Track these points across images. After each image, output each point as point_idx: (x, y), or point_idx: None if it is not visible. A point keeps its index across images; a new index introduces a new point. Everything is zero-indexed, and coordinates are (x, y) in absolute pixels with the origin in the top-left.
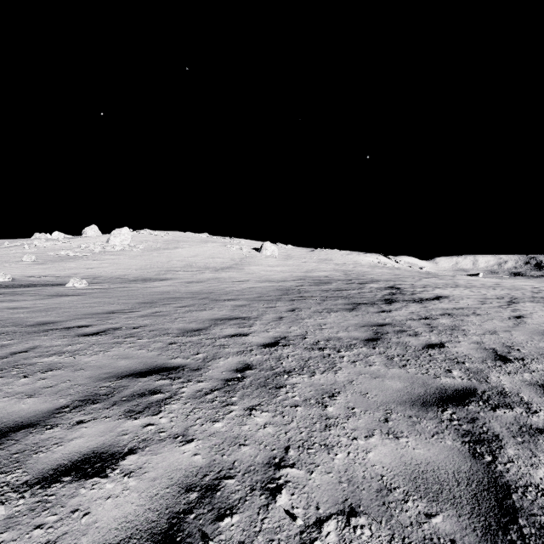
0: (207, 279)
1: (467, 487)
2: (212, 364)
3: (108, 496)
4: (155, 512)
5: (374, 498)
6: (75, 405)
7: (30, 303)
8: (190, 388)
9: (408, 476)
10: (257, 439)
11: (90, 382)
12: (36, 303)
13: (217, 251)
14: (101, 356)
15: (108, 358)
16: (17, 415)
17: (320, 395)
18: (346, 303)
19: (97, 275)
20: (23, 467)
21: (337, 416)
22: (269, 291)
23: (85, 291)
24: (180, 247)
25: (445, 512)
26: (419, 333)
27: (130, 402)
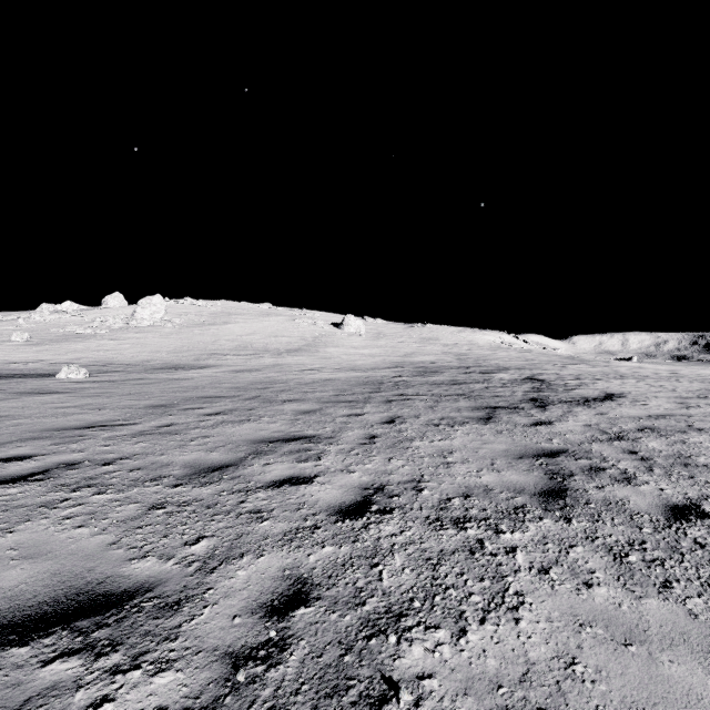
0: (265, 366)
1: None
2: (219, 580)
3: None
4: None
5: None
6: None
7: None
8: (121, 709)
9: None
10: None
11: None
12: None
13: (282, 327)
14: None
15: None
16: None
17: None
18: (473, 406)
19: (110, 361)
20: None
21: None
22: (352, 386)
23: (78, 386)
24: (232, 322)
25: None
26: (631, 475)
27: None
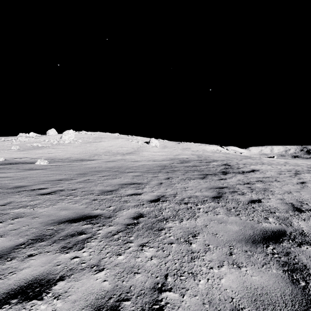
0: (118, 159)
1: (292, 307)
2: (119, 213)
3: None
4: None
5: None
6: (29, 242)
7: (12, 174)
8: (104, 230)
9: (250, 298)
10: (146, 269)
11: (41, 226)
12: (16, 174)
13: (124, 143)
14: (50, 208)
15: (54, 209)
16: None
17: (186, 235)
18: (199, 174)
19: (54, 157)
20: None
21: (198, 251)
22: (153, 167)
23: (46, 167)
24: (103, 141)
25: None
26: (245, 193)
27: (64, 240)
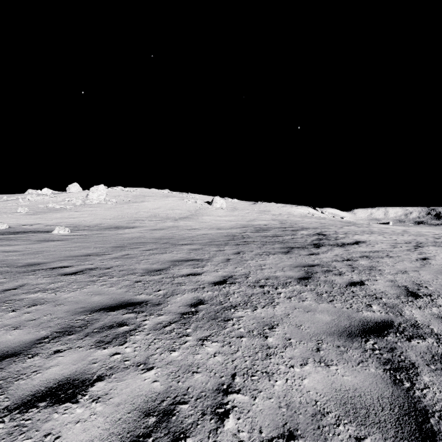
0: (168, 227)
1: (390, 412)
2: (171, 299)
3: (77, 421)
4: (118, 436)
5: (310, 422)
6: (53, 336)
7: (22, 247)
8: (152, 321)
9: (339, 401)
10: (208, 367)
11: (68, 315)
12: (27, 247)
13: (176, 204)
14: (78, 293)
15: (84, 294)
16: (4, 345)
17: (261, 327)
18: (282, 247)
19: (78, 224)
20: (5, 393)
21: (276, 346)
22: (218, 237)
23: (68, 237)
24: (146, 201)
25: (373, 435)
26: (343, 273)
27: (100, 333)
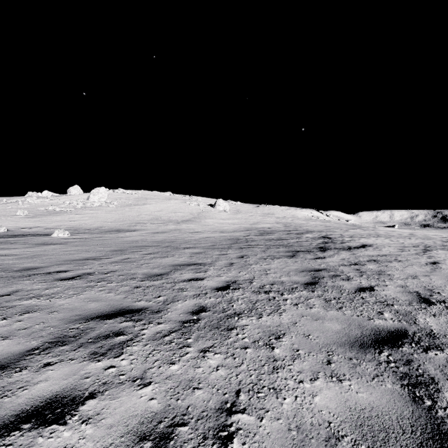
0: (170, 230)
1: (412, 435)
2: (171, 306)
3: (64, 446)
4: None
5: None
6: (45, 346)
7: (19, 250)
8: (151, 330)
9: (354, 422)
10: (210, 383)
11: (61, 324)
12: (24, 250)
13: (178, 206)
14: (74, 299)
15: (80, 301)
16: None
17: (267, 337)
18: (286, 250)
19: (78, 227)
20: None
21: (283, 358)
22: (221, 241)
23: (67, 241)
24: (148, 204)
25: None
26: (351, 278)
27: (95, 344)
